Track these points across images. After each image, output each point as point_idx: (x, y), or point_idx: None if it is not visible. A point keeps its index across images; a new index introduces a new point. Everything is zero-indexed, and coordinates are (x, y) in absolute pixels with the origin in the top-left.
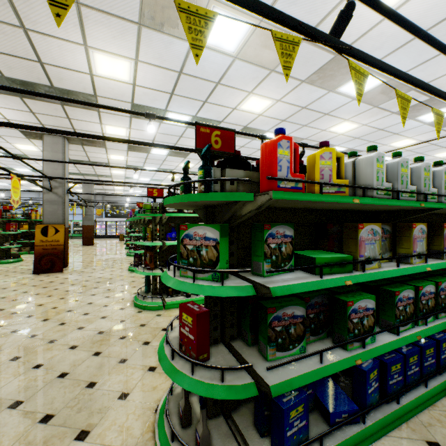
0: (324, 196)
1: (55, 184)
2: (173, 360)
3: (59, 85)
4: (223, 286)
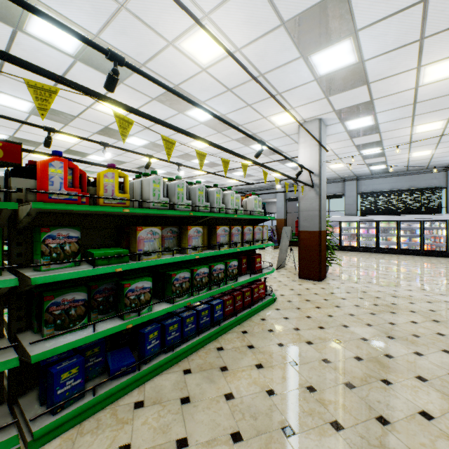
0: (92, 207)
1: None
2: None
3: None
4: None
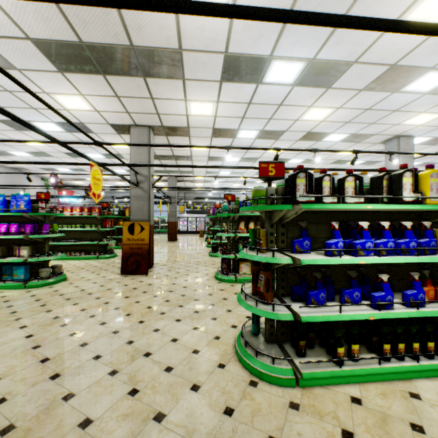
0: None
1: (141, 178)
2: None
3: (138, 41)
4: None
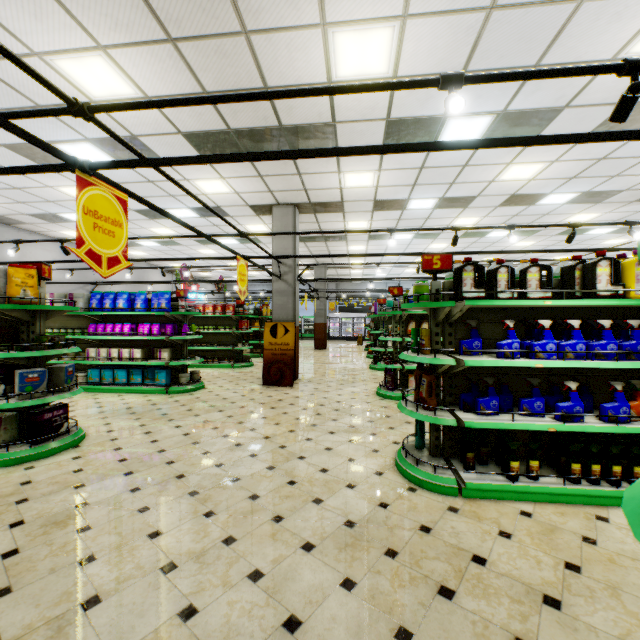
0: None
1: (284, 269)
2: None
3: (288, 121)
4: None
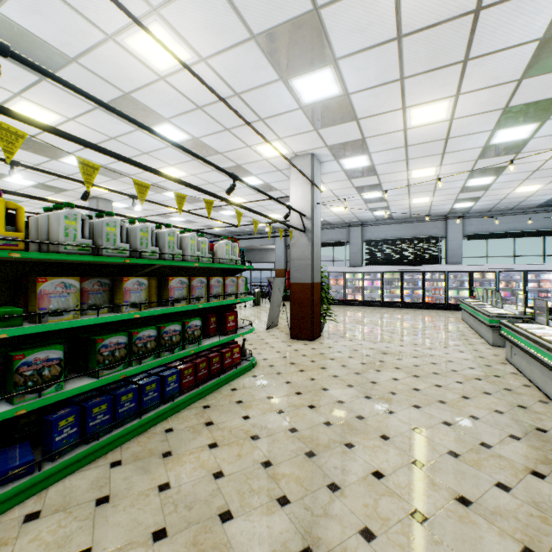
0: None
1: None
2: None
3: None
4: None
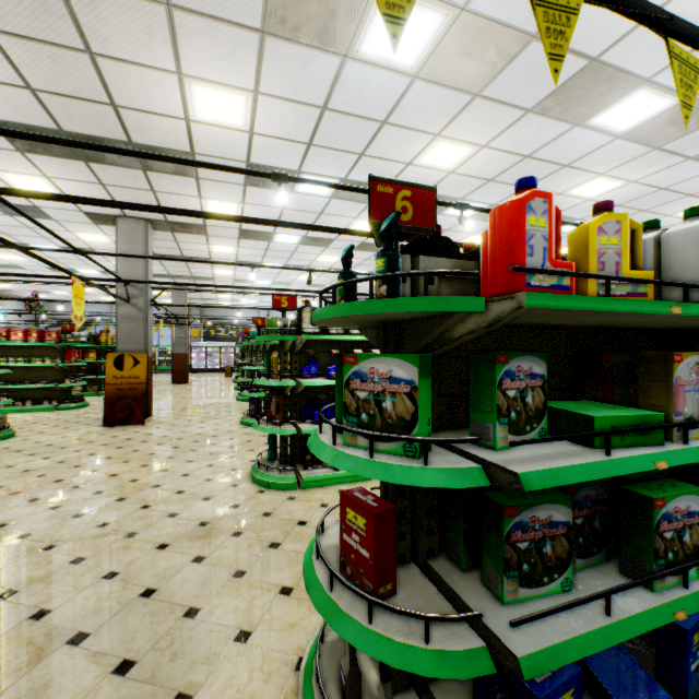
0: (617, 302)
1: (134, 291)
2: (333, 591)
3: (140, 139)
4: (427, 467)
